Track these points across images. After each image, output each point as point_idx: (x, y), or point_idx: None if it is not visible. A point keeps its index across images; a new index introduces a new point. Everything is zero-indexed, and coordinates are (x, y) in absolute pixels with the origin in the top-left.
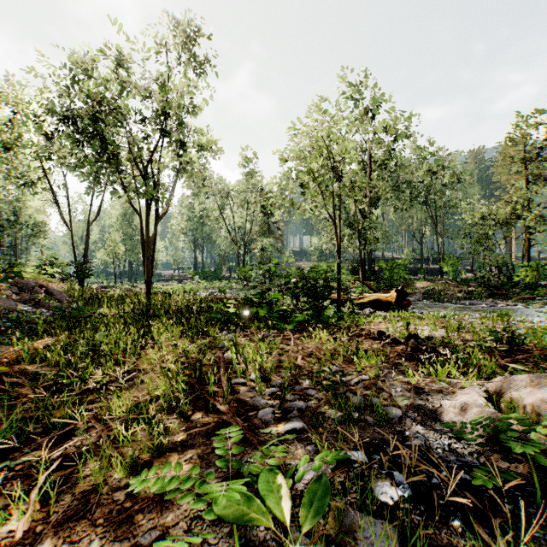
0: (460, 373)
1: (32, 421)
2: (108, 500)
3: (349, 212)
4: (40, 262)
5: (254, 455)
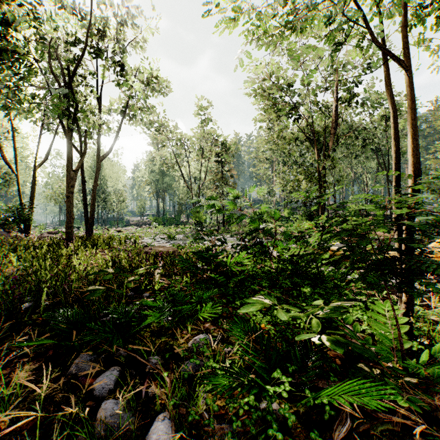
0: None
1: None
2: None
3: (298, 161)
4: None
5: None
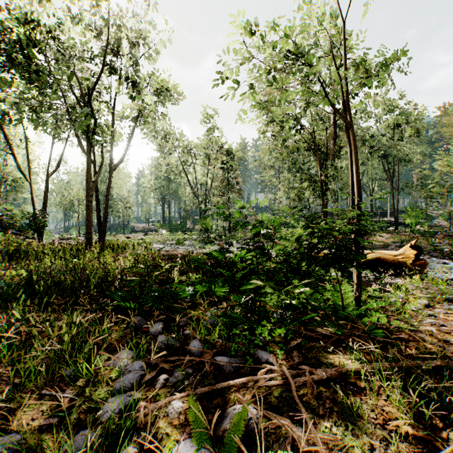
0: None
1: None
2: None
3: (303, 168)
4: None
5: None
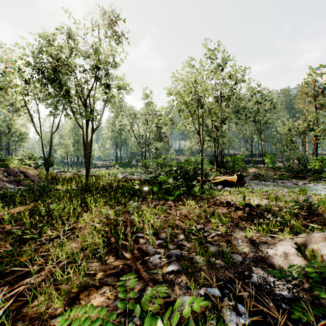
0: (278, 229)
1: (3, 266)
2: (47, 325)
3: (208, 126)
4: (22, 157)
5: (143, 299)
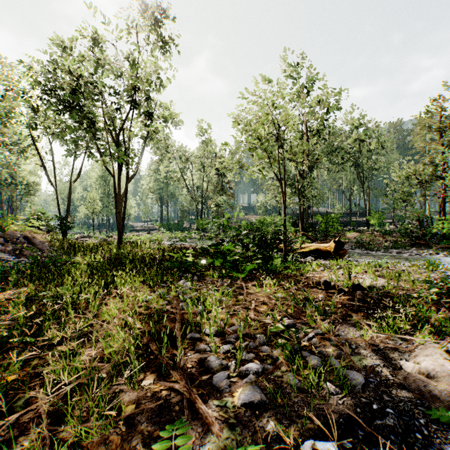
0: (410, 326)
1: None
2: None
3: (289, 174)
4: (29, 216)
5: None
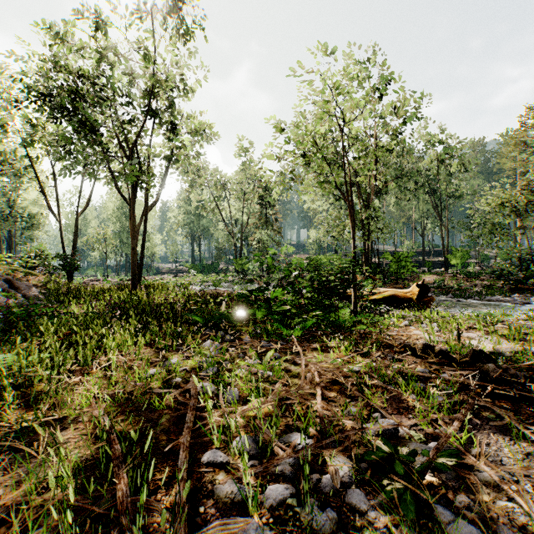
0: None
1: None
2: None
3: None
4: (25, 254)
5: None
